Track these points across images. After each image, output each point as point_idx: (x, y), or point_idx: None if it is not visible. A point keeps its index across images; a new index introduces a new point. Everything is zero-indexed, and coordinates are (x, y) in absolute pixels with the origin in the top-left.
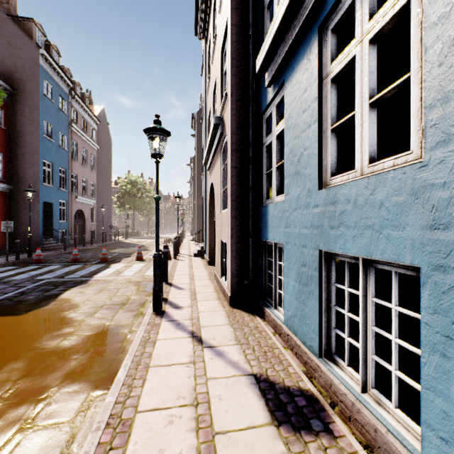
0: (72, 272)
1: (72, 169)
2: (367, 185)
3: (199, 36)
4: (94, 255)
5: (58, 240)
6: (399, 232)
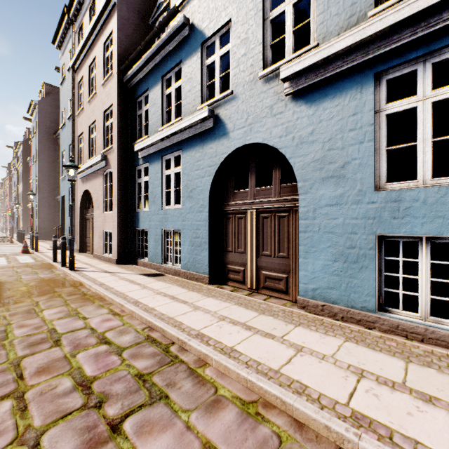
0: None
1: None
2: (173, 211)
3: (58, 47)
4: None
5: None
6: (178, 222)
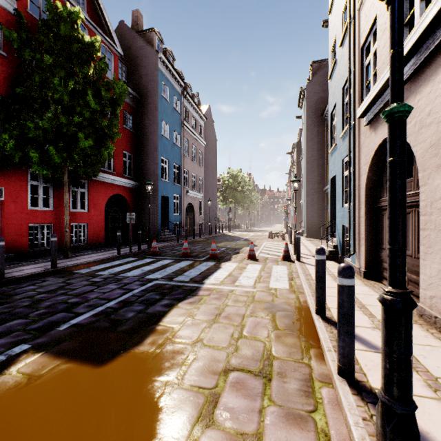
0: (181, 272)
1: (184, 165)
2: None
3: None
4: (203, 248)
5: (173, 231)
6: None
